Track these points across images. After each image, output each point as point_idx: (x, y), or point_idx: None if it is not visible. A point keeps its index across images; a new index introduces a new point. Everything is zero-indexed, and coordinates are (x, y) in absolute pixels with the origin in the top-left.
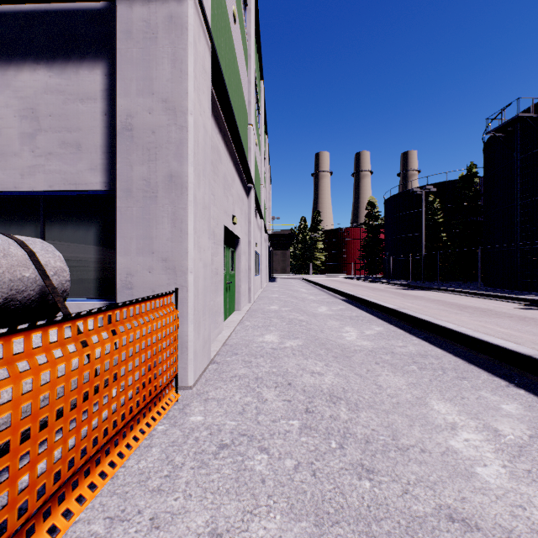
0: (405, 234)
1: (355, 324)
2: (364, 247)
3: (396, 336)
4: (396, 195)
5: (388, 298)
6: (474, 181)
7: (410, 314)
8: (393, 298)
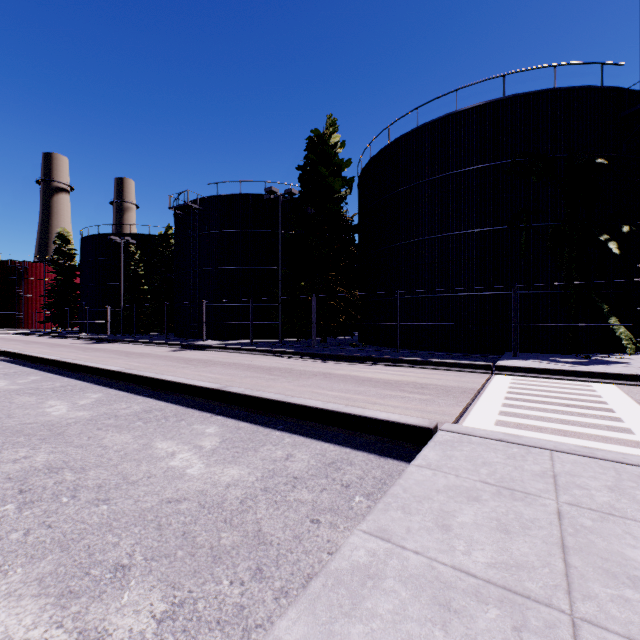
0: (107, 282)
1: (9, 378)
2: (52, 292)
3: (50, 380)
4: (96, 236)
5: (66, 353)
6: (171, 242)
7: (68, 362)
8: (72, 352)
